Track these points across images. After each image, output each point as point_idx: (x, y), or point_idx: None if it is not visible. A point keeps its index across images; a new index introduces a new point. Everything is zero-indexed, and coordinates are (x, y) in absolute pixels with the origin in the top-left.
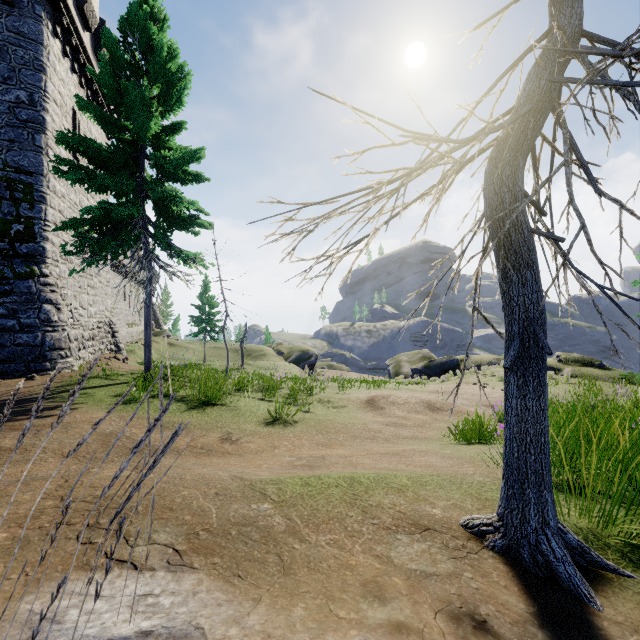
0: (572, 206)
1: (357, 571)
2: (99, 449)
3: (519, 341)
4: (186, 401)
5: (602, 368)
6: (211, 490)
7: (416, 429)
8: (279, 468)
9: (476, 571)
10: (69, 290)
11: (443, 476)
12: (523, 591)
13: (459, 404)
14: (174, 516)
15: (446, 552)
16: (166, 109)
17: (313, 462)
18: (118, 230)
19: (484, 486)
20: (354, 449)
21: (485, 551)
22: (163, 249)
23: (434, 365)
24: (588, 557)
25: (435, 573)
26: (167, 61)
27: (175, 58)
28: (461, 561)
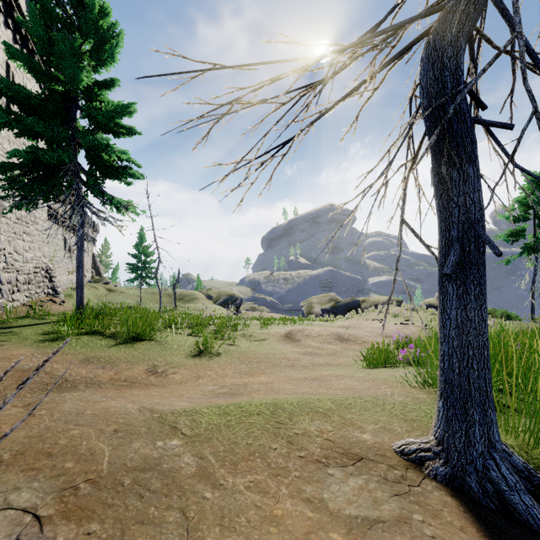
0: (525, 85)
1: (284, 525)
2: (12, 385)
3: (459, 246)
4: (115, 337)
5: None
6: (109, 427)
7: (329, 357)
8: (200, 397)
9: (425, 510)
10: (2, 235)
11: (365, 398)
12: (482, 532)
13: (363, 335)
14: (50, 465)
15: (386, 487)
16: (98, 64)
17: (235, 390)
18: (49, 176)
19: (406, 406)
20: (275, 376)
21: (427, 482)
22: (95, 195)
23: (340, 305)
24: (536, 480)
25: (380, 519)
26: (99, 18)
27: (107, 16)
28: (405, 498)
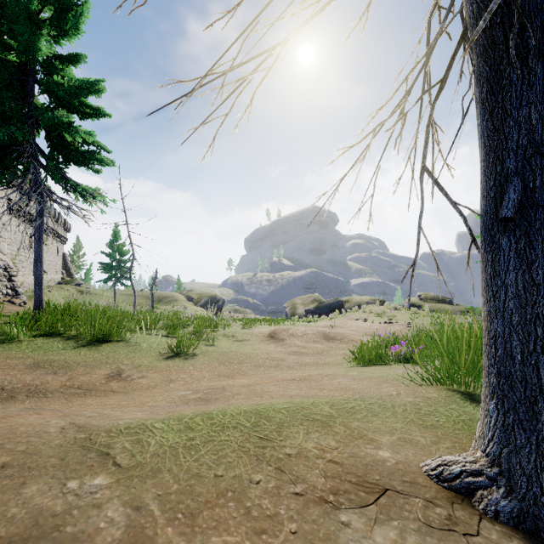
0: None
1: None
2: None
3: (520, 180)
4: (77, 339)
5: (451, 304)
6: None
7: (316, 356)
8: (166, 405)
9: None
10: None
11: (369, 400)
12: None
13: (349, 334)
14: None
15: (433, 541)
16: (60, 34)
17: (211, 394)
18: (1, 157)
19: (420, 408)
20: (258, 377)
21: (487, 525)
22: (56, 181)
23: (323, 306)
24: None
25: None
26: None
27: None
28: None
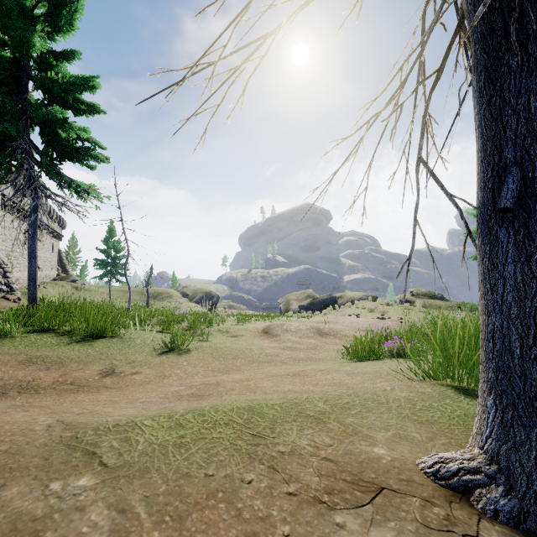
0: None
1: None
2: None
3: (519, 170)
4: (71, 335)
5: (443, 300)
6: None
7: (309, 351)
8: (158, 401)
9: None
10: None
11: (363, 395)
12: None
13: (342, 329)
14: None
15: None
16: (54, 30)
17: (204, 390)
18: None
19: (415, 403)
20: (252, 373)
21: (487, 525)
22: (50, 177)
23: (317, 302)
24: None
25: None
26: None
27: None
28: None
